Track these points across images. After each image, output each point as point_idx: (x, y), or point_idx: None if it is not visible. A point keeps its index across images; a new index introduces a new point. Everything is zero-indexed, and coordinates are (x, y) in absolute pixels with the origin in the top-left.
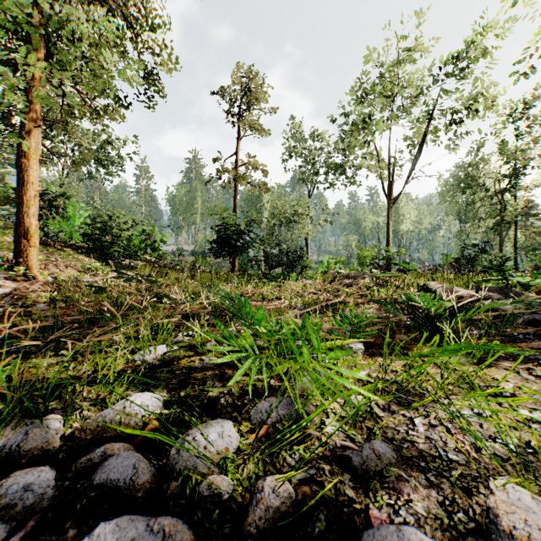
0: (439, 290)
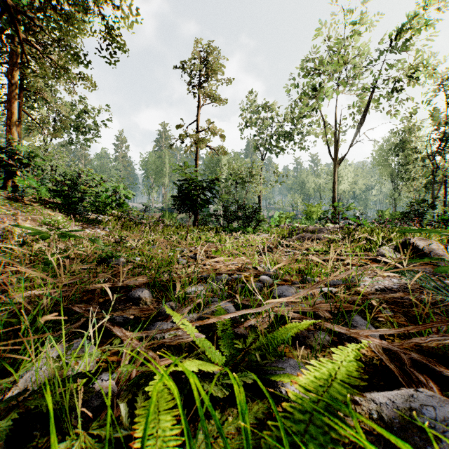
0: (426, 247)
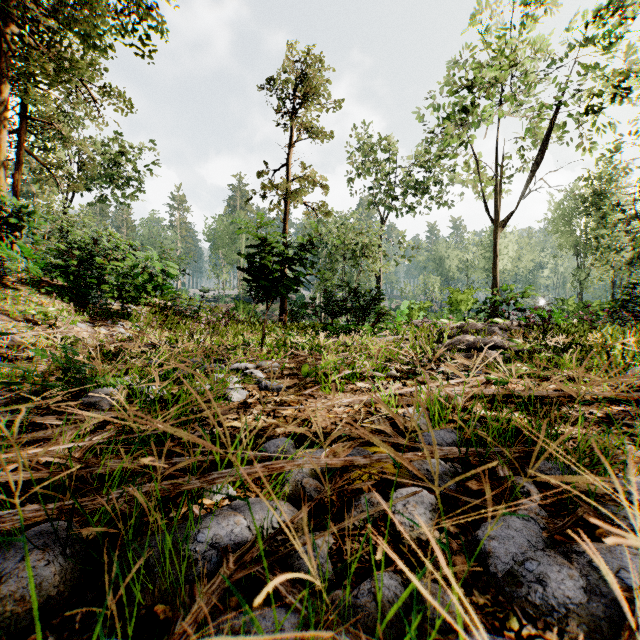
0: None
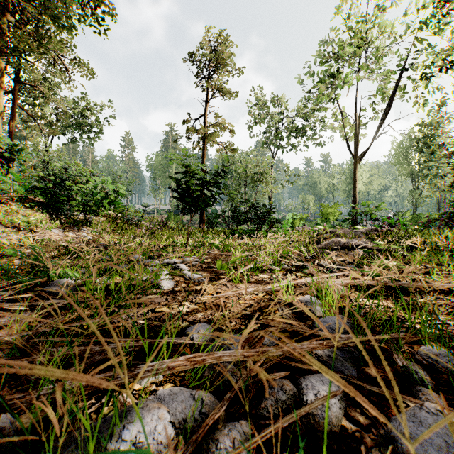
0: None
